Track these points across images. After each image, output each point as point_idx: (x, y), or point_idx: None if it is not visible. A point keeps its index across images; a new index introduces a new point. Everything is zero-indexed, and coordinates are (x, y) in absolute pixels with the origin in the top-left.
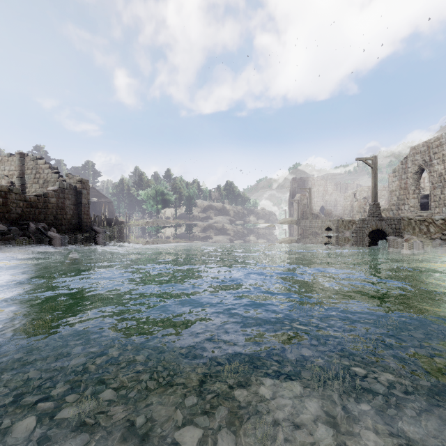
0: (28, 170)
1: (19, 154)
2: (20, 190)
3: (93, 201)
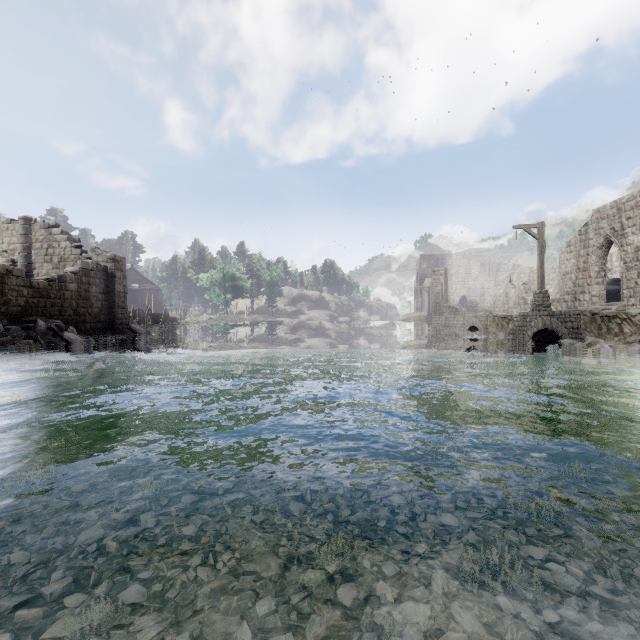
0: (37, 243)
1: (24, 219)
2: (23, 272)
3: (133, 288)
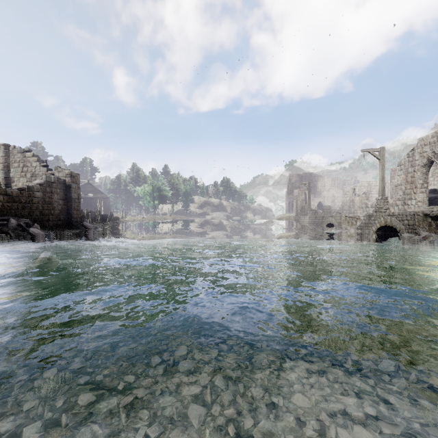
0: (15, 163)
1: (4, 145)
2: None
3: (89, 196)
